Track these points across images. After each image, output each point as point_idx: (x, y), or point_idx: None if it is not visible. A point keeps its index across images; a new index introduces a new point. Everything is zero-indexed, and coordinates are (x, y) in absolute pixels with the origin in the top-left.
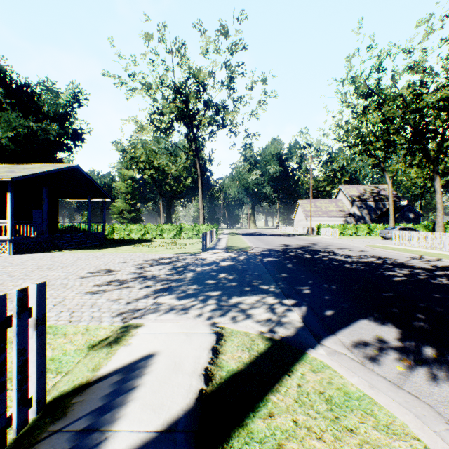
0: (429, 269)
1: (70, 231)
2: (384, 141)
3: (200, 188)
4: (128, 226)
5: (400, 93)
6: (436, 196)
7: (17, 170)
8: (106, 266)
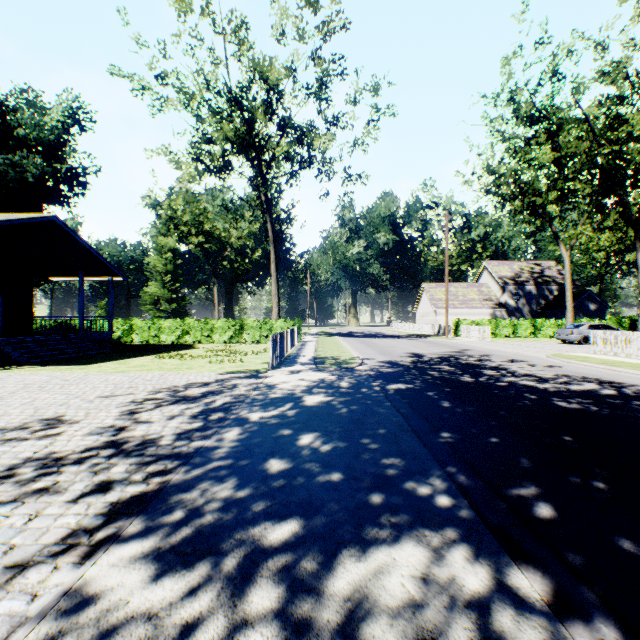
0: None
1: (60, 330)
2: (556, 192)
3: (274, 262)
4: (155, 323)
5: (585, 116)
6: (639, 275)
7: None
8: (60, 407)
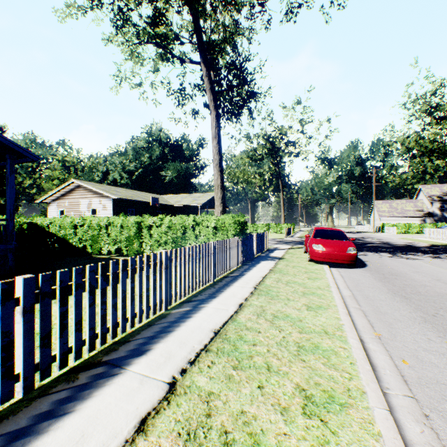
0: (395, 245)
1: None
2: None
3: (282, 198)
4: None
5: None
6: None
7: (196, 198)
8: None
